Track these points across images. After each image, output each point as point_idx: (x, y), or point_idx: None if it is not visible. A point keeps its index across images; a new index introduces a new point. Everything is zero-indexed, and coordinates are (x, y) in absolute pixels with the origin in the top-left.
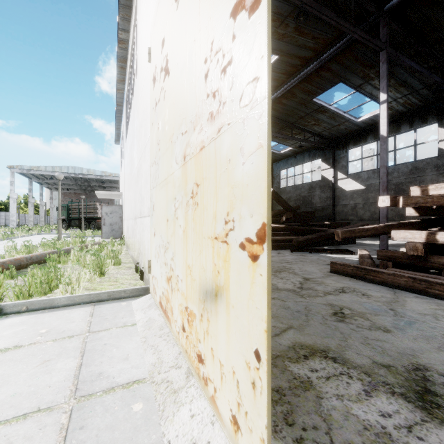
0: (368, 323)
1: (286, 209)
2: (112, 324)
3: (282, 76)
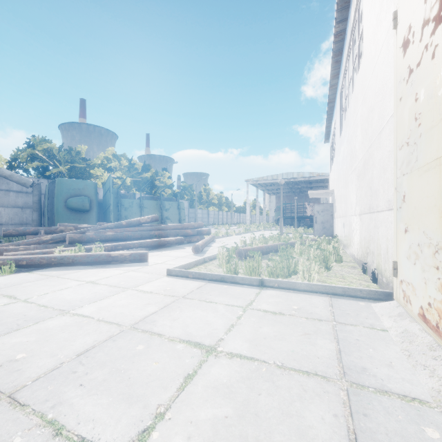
0: None
1: None
2: (357, 321)
3: None
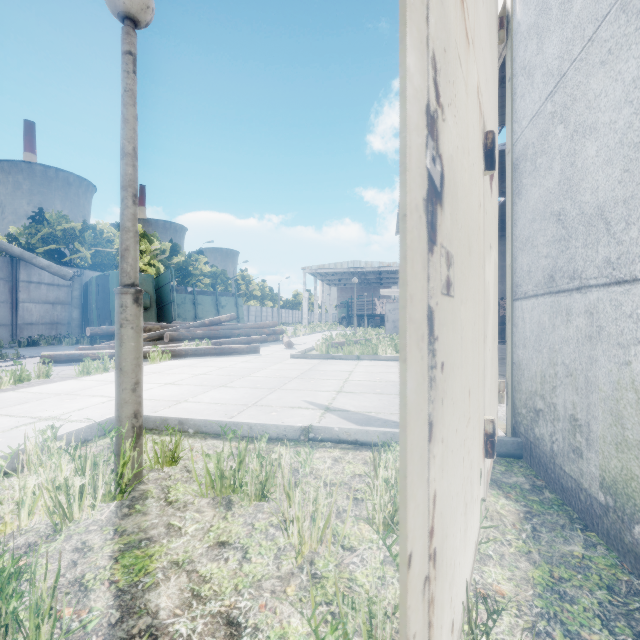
0: None
1: None
2: None
3: None
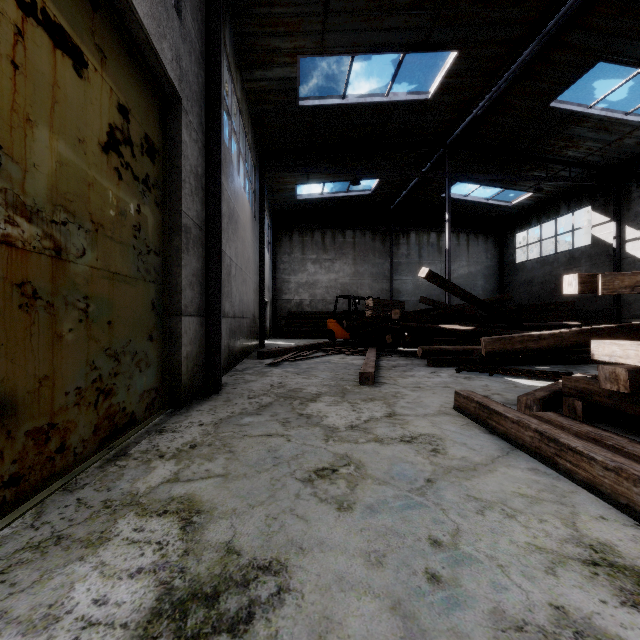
0: (340, 492)
1: (464, 300)
2: None
3: (477, 80)
